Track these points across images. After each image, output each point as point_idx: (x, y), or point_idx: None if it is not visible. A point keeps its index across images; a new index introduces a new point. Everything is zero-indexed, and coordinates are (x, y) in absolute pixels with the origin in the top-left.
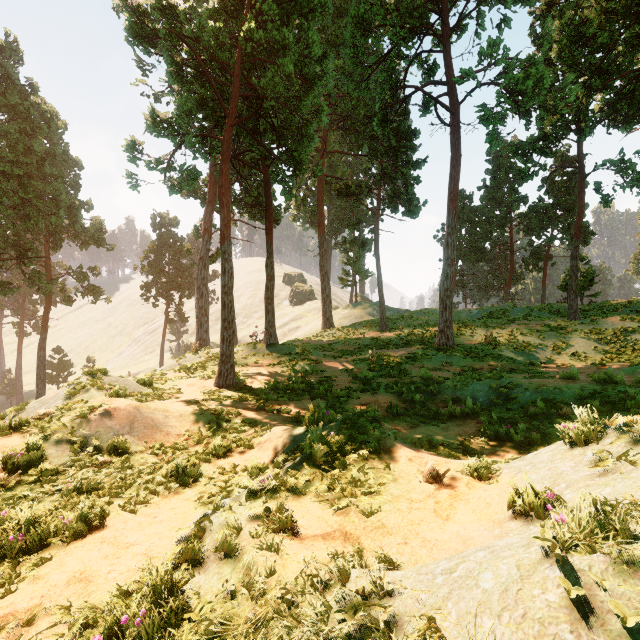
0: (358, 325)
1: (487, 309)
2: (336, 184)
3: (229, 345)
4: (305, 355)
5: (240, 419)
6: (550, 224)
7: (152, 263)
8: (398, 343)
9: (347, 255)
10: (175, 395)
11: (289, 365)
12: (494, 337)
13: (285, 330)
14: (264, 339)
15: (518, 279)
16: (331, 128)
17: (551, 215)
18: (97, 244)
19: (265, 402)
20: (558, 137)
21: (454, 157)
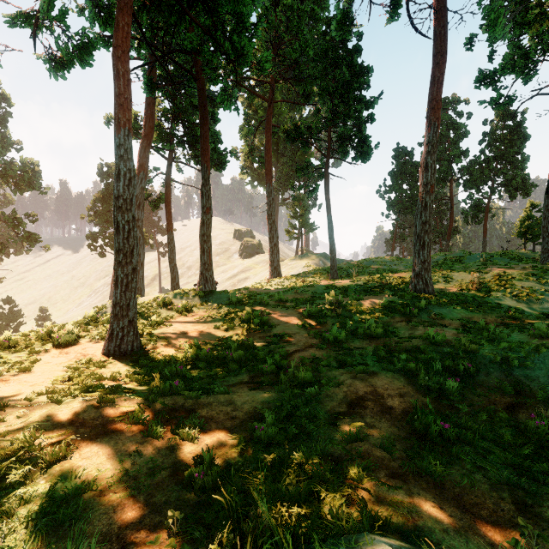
0: (307, 274)
1: (439, 257)
2: (284, 125)
3: (126, 290)
4: (248, 305)
5: (54, 475)
6: (491, 177)
7: (98, 212)
8: (358, 290)
9: (294, 209)
10: (5, 378)
11: (226, 318)
12: (478, 282)
13: (234, 281)
14: (198, 285)
15: (454, 232)
16: (279, 77)
17: (493, 167)
18: (29, 186)
19: (155, 400)
20: (545, 49)
21: (439, 51)
